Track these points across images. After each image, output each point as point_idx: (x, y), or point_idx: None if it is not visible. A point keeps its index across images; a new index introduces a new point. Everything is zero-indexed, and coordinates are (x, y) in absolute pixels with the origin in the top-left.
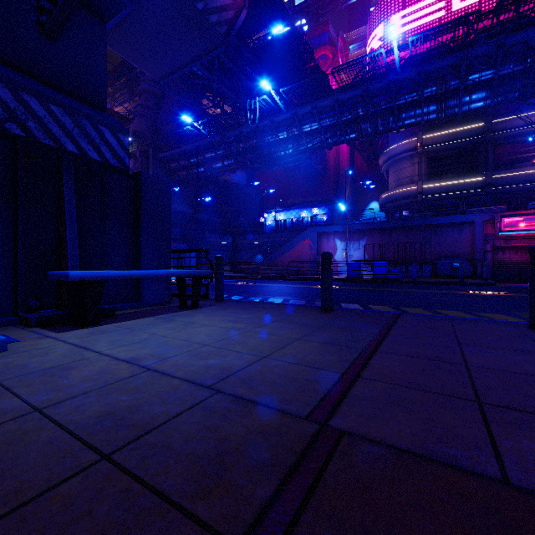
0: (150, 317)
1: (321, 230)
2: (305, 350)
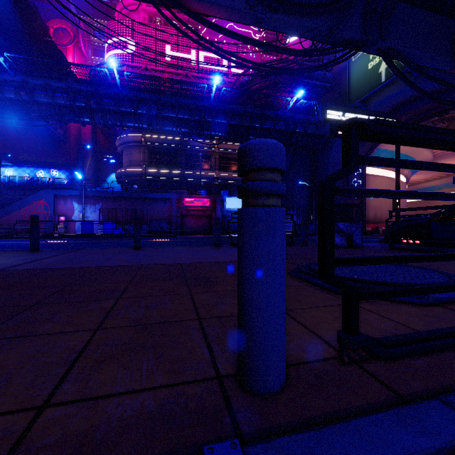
0: None
1: (58, 192)
2: (3, 262)
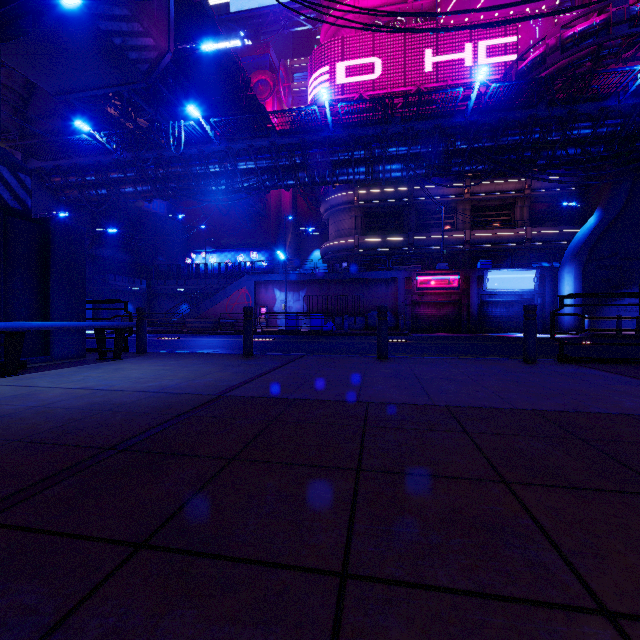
0: (71, 367)
1: (259, 278)
2: (221, 376)
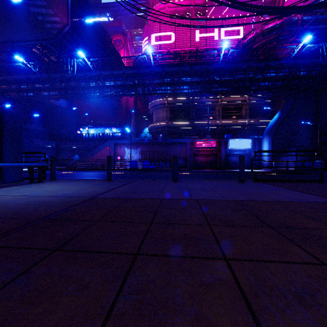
0: (15, 186)
1: (116, 141)
2: (94, 189)
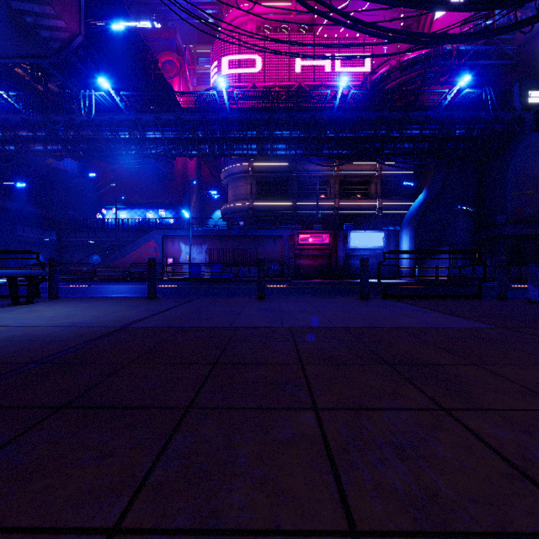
0: None
1: (166, 233)
2: (126, 313)
